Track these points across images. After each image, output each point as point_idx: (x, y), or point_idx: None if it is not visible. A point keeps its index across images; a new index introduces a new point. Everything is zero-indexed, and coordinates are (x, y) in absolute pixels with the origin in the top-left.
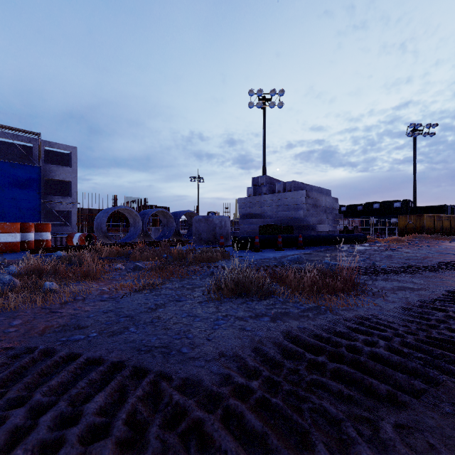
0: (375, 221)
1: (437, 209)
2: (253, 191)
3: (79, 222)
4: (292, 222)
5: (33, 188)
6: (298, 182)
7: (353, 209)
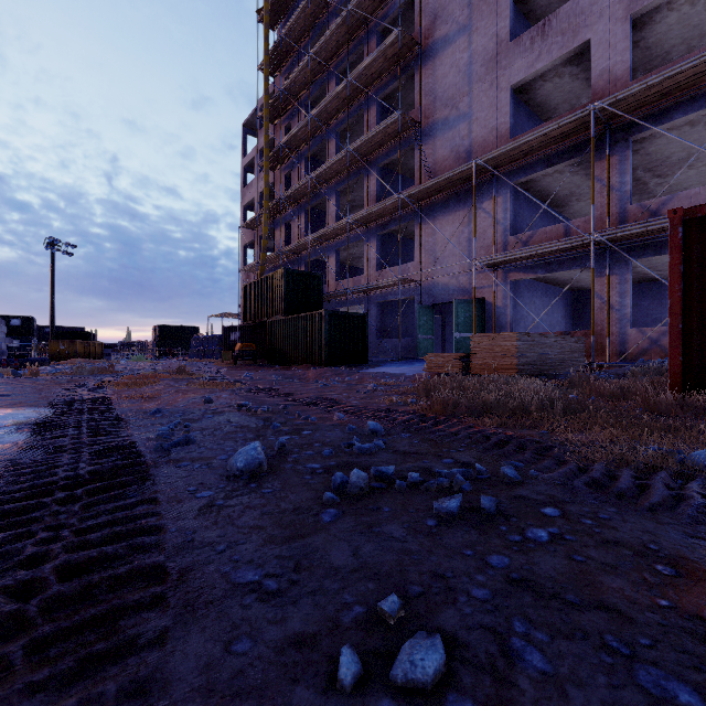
0: None
1: (82, 335)
2: None
3: None
4: None
5: None
6: None
7: None
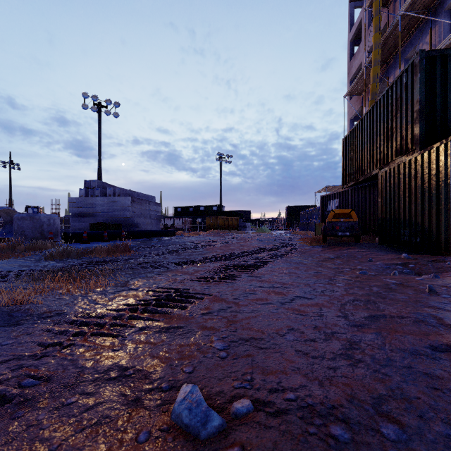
0: (201, 220)
1: (229, 213)
2: (85, 193)
3: None
4: (121, 221)
5: None
6: (127, 189)
7: (187, 210)
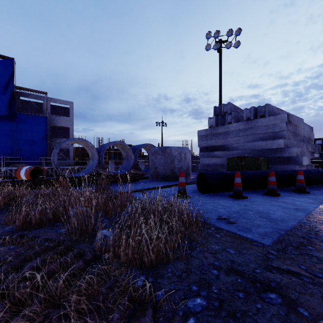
0: (318, 155)
1: None
2: (215, 121)
3: (74, 157)
4: (266, 154)
5: (42, 132)
6: (273, 106)
7: None
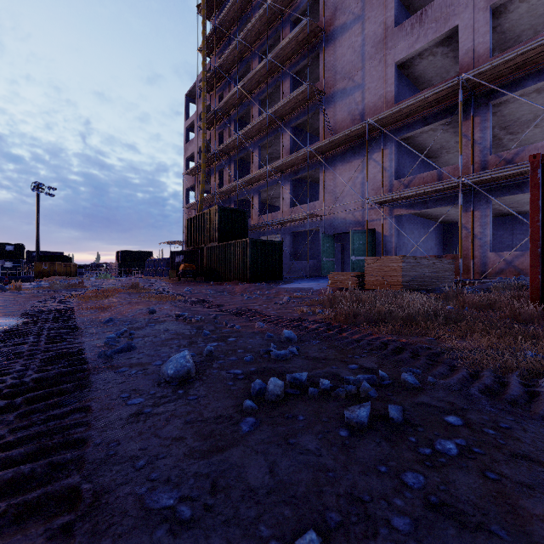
0: None
1: (61, 258)
2: None
3: None
4: None
5: None
6: None
7: None
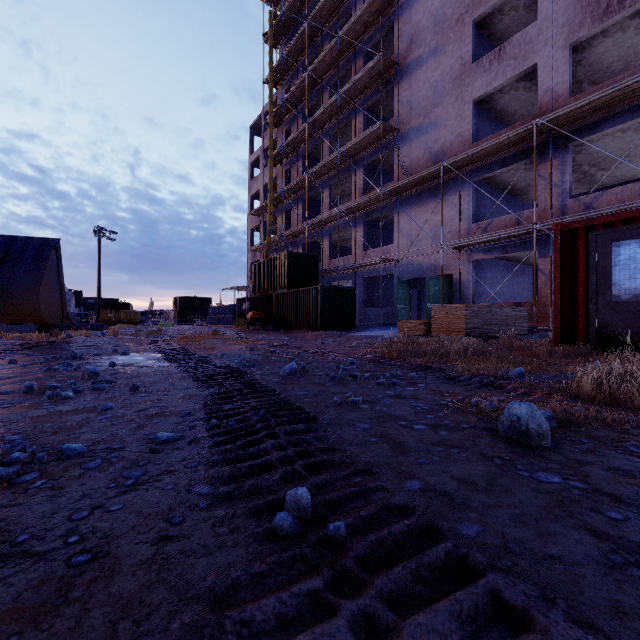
0: None
1: (123, 305)
2: None
3: None
4: None
5: None
6: None
7: None
